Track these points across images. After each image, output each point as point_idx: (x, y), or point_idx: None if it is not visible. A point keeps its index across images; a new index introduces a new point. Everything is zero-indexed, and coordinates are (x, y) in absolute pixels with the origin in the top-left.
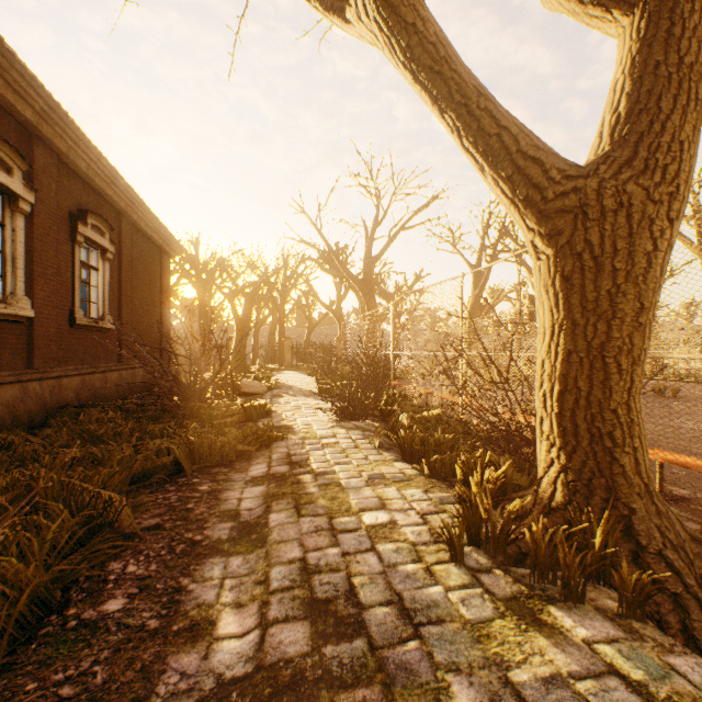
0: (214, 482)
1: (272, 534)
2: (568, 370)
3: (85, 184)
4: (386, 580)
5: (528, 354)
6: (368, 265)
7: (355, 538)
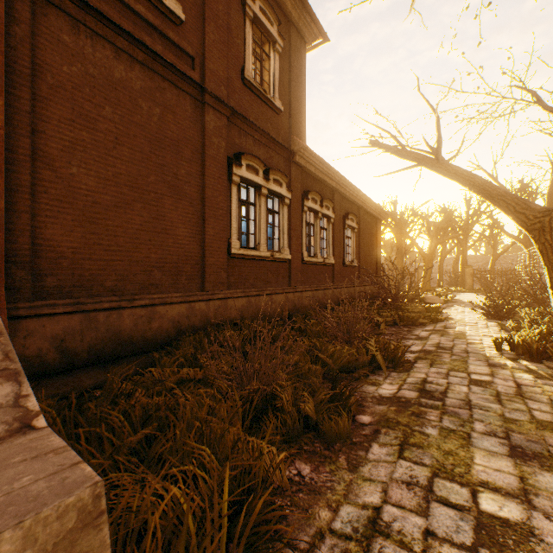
0: (409, 328)
1: (429, 338)
2: (551, 284)
3: (346, 201)
4: (465, 348)
5: None
6: (551, 199)
7: (460, 342)
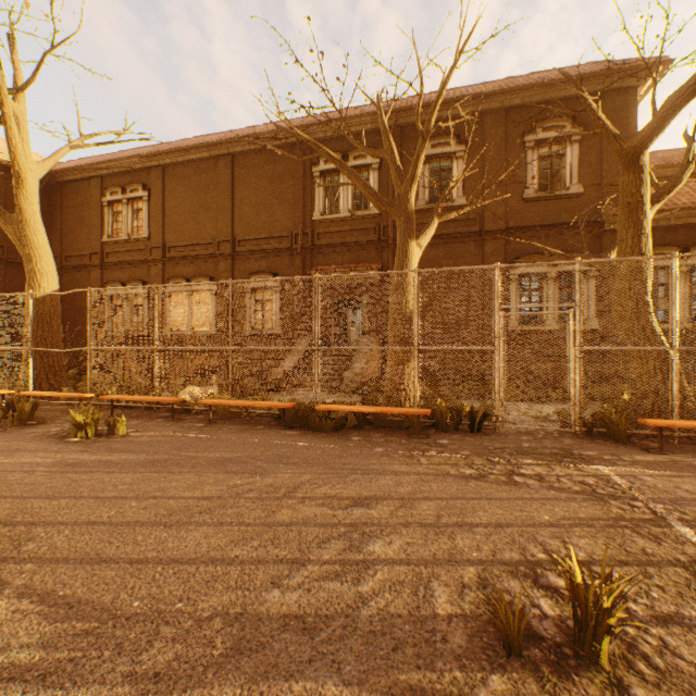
0: None
1: None
2: None
3: None
4: None
5: None
6: None
7: None
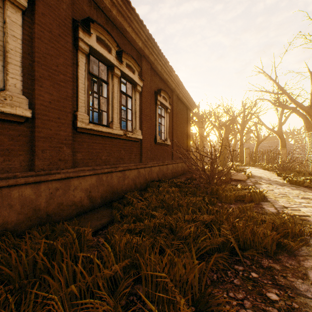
0: (278, 287)
1: None
2: None
3: (159, 78)
4: None
5: None
6: None
7: None
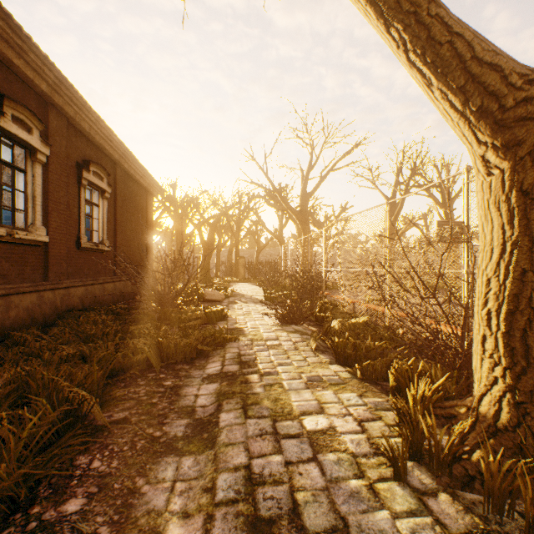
0: (177, 377)
1: (221, 435)
2: (521, 289)
3: (88, 141)
4: (329, 499)
5: (450, 271)
6: (303, 200)
7: (297, 444)
